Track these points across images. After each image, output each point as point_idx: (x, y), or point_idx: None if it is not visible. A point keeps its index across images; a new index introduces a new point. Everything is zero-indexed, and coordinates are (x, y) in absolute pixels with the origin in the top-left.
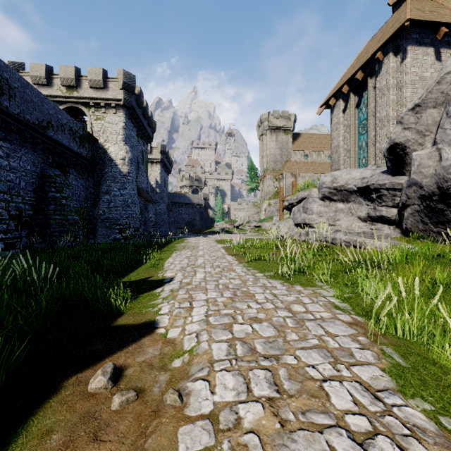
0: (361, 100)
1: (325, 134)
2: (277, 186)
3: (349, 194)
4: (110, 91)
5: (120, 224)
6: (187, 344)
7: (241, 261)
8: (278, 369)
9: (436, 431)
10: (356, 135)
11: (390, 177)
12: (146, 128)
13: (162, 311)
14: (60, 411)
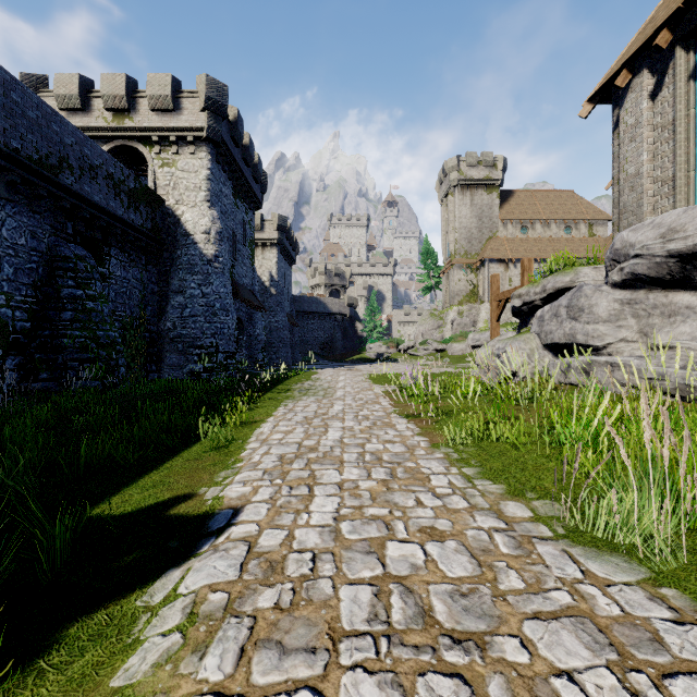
0: None
1: (558, 191)
2: (474, 281)
3: None
4: (184, 114)
5: (202, 346)
6: None
7: (435, 440)
8: None
9: None
10: (690, 142)
11: None
12: (250, 183)
13: None
14: None
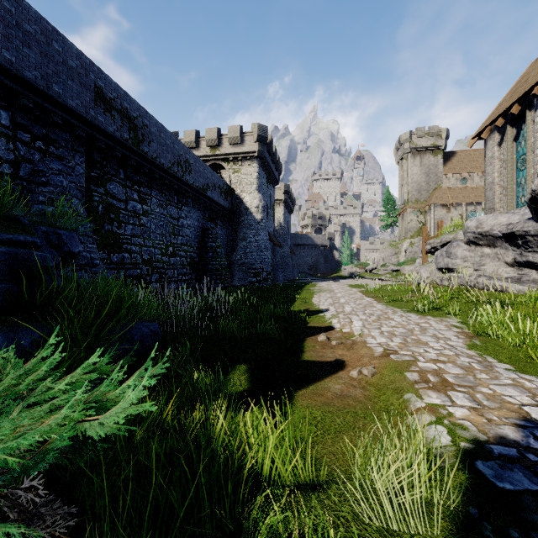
0: (519, 133)
1: None
2: (422, 220)
3: (495, 239)
4: (246, 145)
5: (255, 268)
6: (356, 333)
7: (380, 302)
8: (406, 338)
9: (475, 355)
10: (513, 171)
11: (535, 225)
12: (274, 173)
13: (333, 322)
14: (312, 343)
